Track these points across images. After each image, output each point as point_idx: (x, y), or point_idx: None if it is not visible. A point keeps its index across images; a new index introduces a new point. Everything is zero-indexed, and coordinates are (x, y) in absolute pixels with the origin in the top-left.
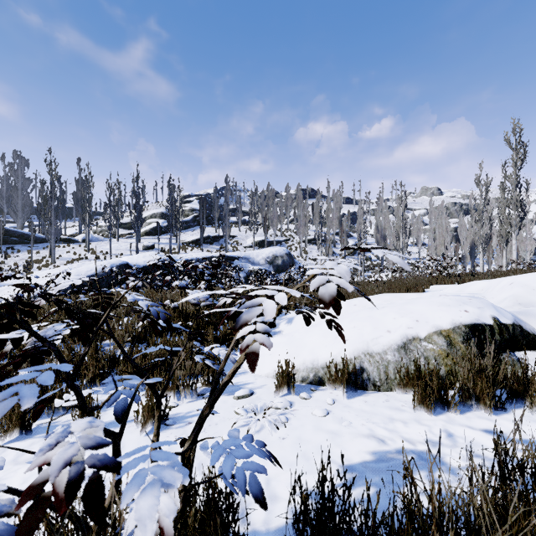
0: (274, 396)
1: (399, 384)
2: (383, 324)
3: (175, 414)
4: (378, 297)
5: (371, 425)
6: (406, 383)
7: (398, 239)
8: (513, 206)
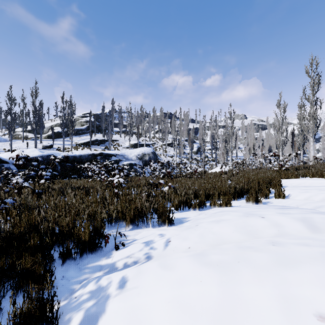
0: None
1: None
2: None
3: None
4: None
5: None
6: None
7: (228, 143)
8: (312, 118)
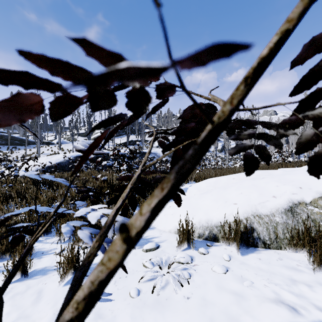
0: (176, 250)
1: (290, 244)
2: (267, 191)
3: (93, 264)
4: None
5: (274, 286)
6: (296, 243)
7: (251, 141)
8: None
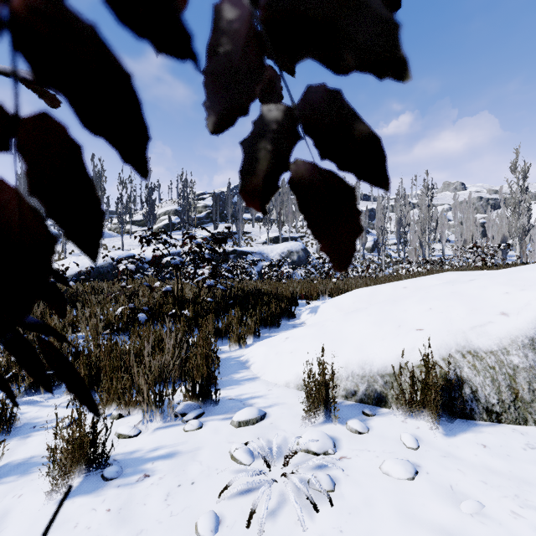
0: (301, 424)
1: None
2: (486, 303)
3: (128, 451)
4: (438, 277)
5: None
6: None
7: (423, 232)
8: None
